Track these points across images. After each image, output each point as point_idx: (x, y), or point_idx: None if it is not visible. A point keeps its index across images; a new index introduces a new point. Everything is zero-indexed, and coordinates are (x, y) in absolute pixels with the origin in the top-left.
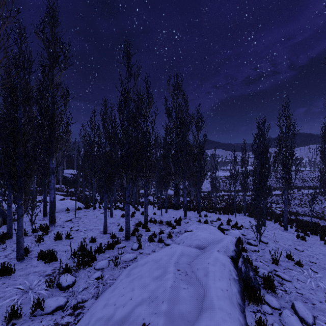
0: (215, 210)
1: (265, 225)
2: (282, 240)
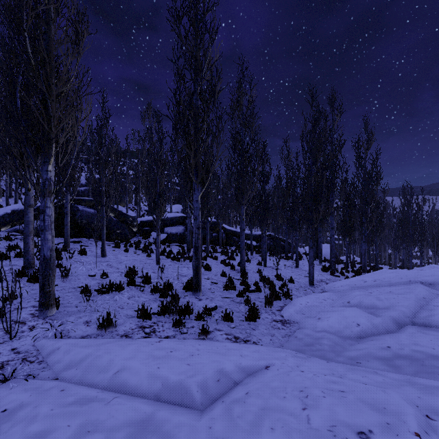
0: None
1: None
2: None
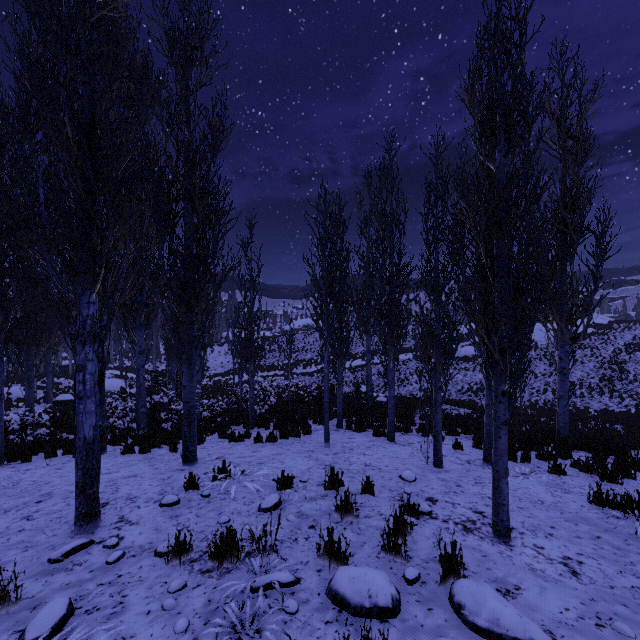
0: (250, 424)
1: (441, 464)
2: (634, 558)
